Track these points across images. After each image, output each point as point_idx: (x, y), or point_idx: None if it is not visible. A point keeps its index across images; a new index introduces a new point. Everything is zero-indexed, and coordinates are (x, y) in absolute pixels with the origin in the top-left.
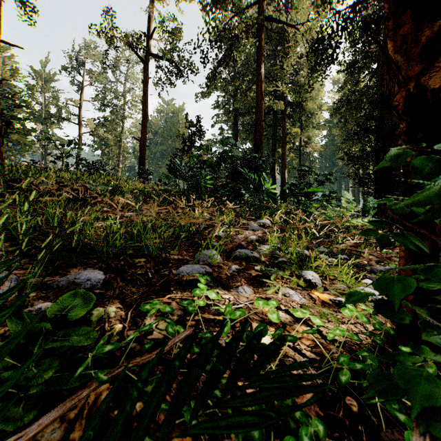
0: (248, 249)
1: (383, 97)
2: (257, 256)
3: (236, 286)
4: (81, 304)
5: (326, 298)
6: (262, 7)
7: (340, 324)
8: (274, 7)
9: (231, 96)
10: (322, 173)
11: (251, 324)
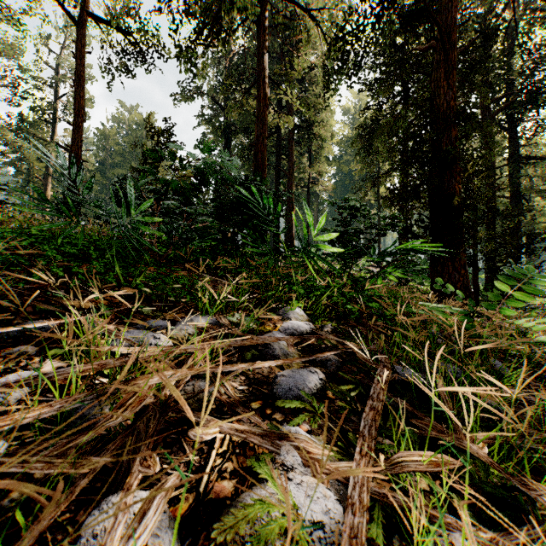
0: None
1: (439, 112)
2: None
3: None
4: None
5: None
6: None
7: None
8: None
9: (221, 107)
10: (381, 216)
11: None
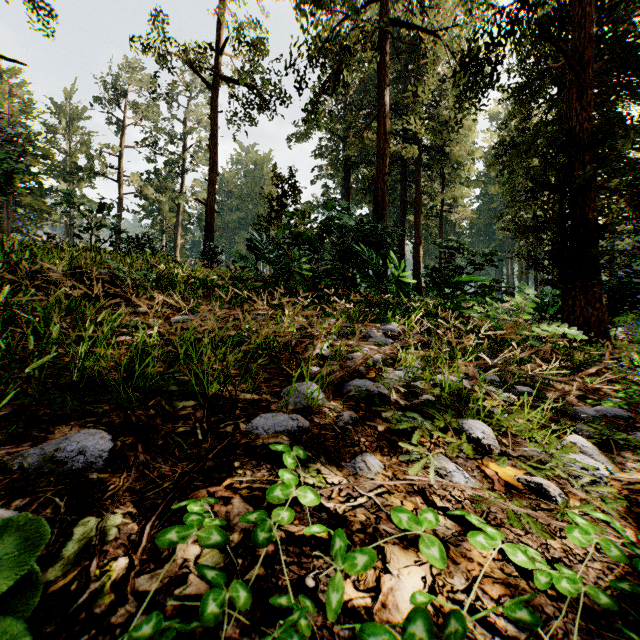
0: (370, 379)
1: (571, 136)
2: (385, 393)
3: (352, 454)
4: (9, 556)
5: (511, 477)
6: (387, 6)
7: (548, 538)
8: (403, 6)
9: (340, 138)
10: (480, 252)
11: (383, 549)
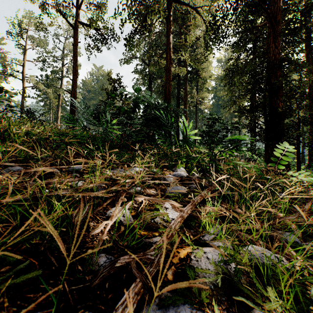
0: (183, 300)
1: (270, 62)
2: None
3: None
4: None
5: None
6: None
7: None
8: None
9: (147, 64)
10: (230, 122)
11: None
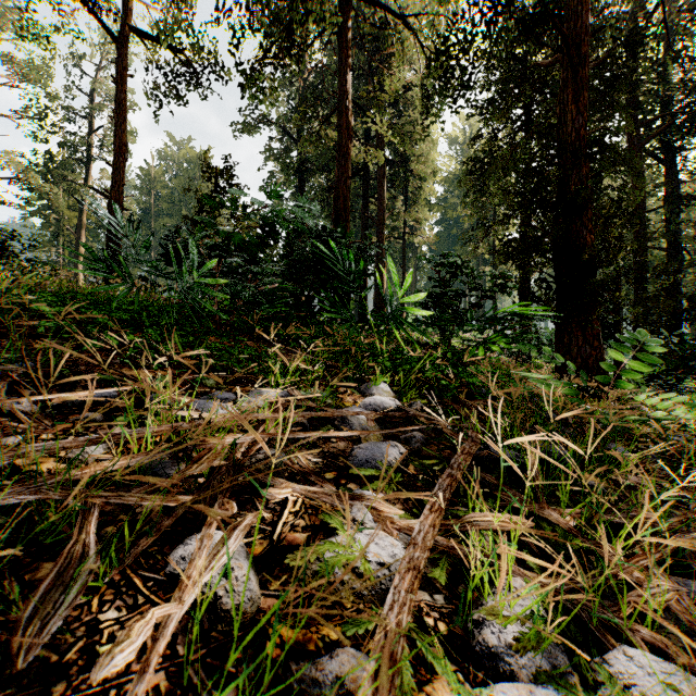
0: None
1: (567, 144)
2: None
3: None
4: None
5: None
6: None
7: None
8: None
9: (293, 139)
10: (488, 274)
11: None
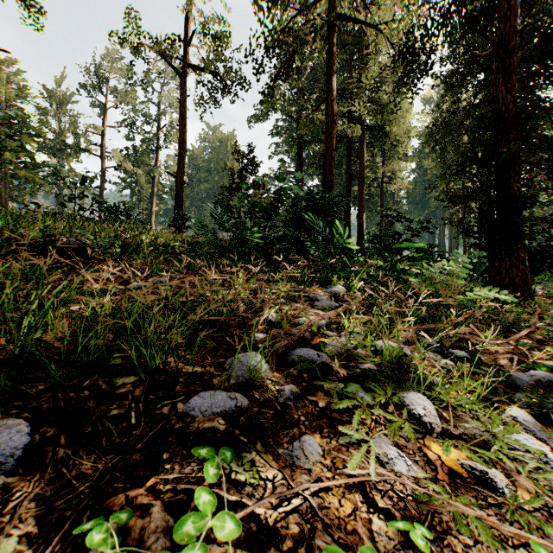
0: (313, 348)
1: (497, 116)
2: (327, 362)
3: (290, 437)
4: None
5: (454, 461)
6: (334, 2)
7: (500, 547)
8: (349, 4)
9: (294, 119)
10: (417, 220)
11: None
